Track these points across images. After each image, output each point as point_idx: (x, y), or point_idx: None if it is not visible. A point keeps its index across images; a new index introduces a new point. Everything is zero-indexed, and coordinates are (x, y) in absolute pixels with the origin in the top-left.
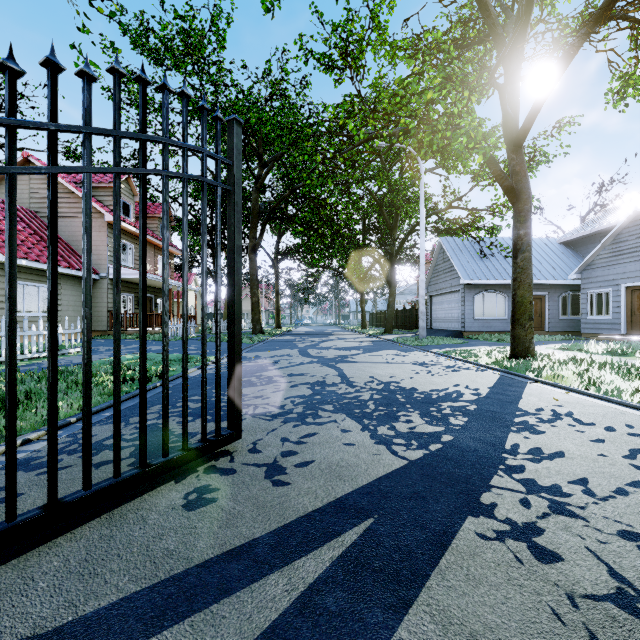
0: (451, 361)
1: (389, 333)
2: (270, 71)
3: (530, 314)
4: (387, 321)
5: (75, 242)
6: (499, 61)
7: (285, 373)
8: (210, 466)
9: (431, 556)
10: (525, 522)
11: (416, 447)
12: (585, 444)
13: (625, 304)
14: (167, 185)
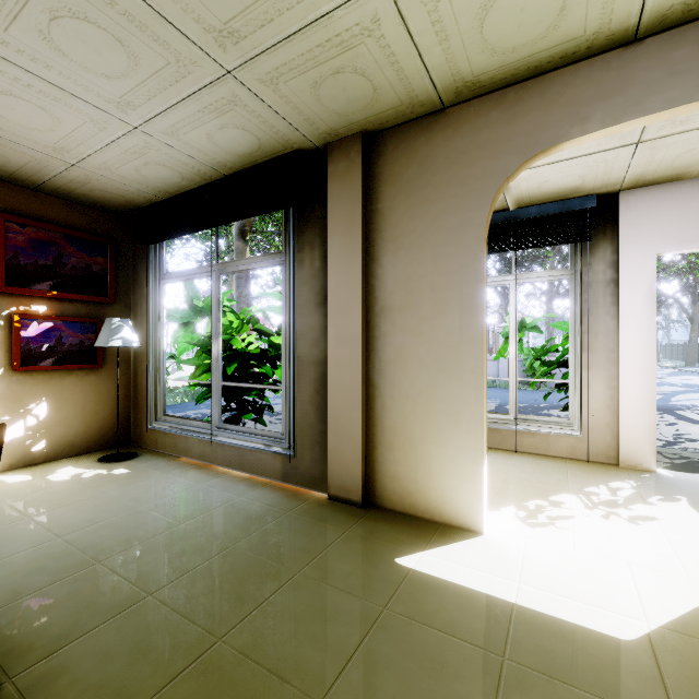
0: None
1: (690, 366)
2: None
3: None
4: (688, 355)
5: None
6: None
7: None
8: None
9: (698, 393)
10: None
11: None
12: None
13: None
14: None
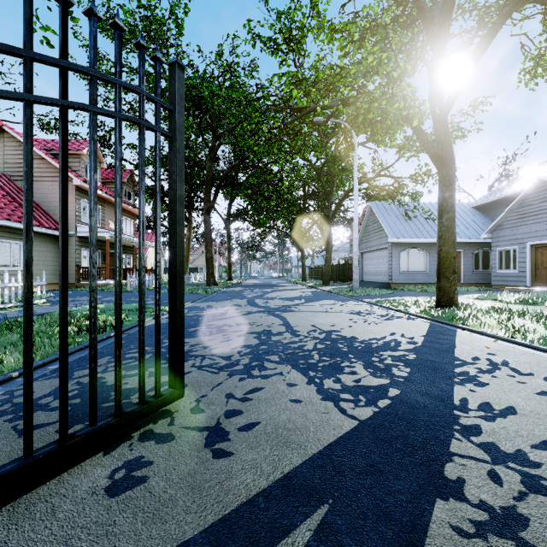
0: (383, 310)
1: (326, 285)
2: (222, 53)
3: (454, 268)
4: (324, 274)
5: (46, 203)
6: (428, 38)
7: (234, 322)
8: (147, 431)
9: None
10: (503, 507)
11: (364, 403)
12: (532, 398)
13: (530, 260)
14: (95, 122)
